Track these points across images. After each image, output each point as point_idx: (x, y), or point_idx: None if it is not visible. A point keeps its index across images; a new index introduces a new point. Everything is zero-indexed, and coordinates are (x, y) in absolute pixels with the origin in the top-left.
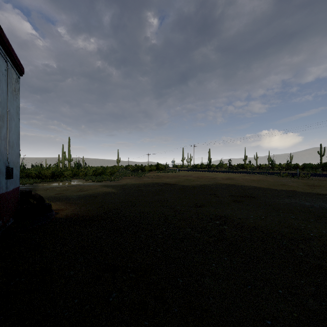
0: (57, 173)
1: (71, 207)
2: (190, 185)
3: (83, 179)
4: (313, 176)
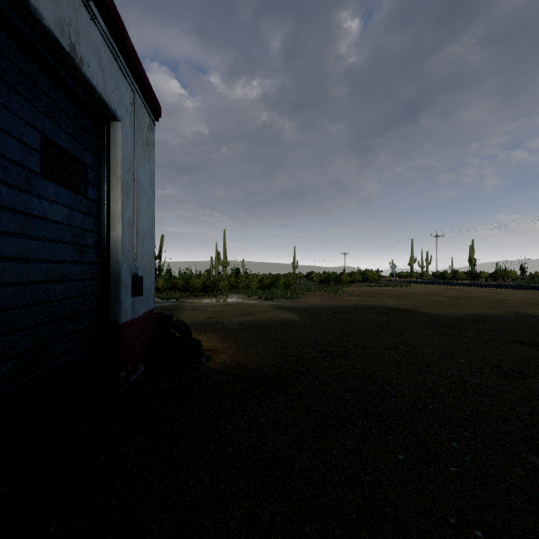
0: (210, 285)
1: (231, 347)
2: (449, 314)
3: (243, 294)
4: None
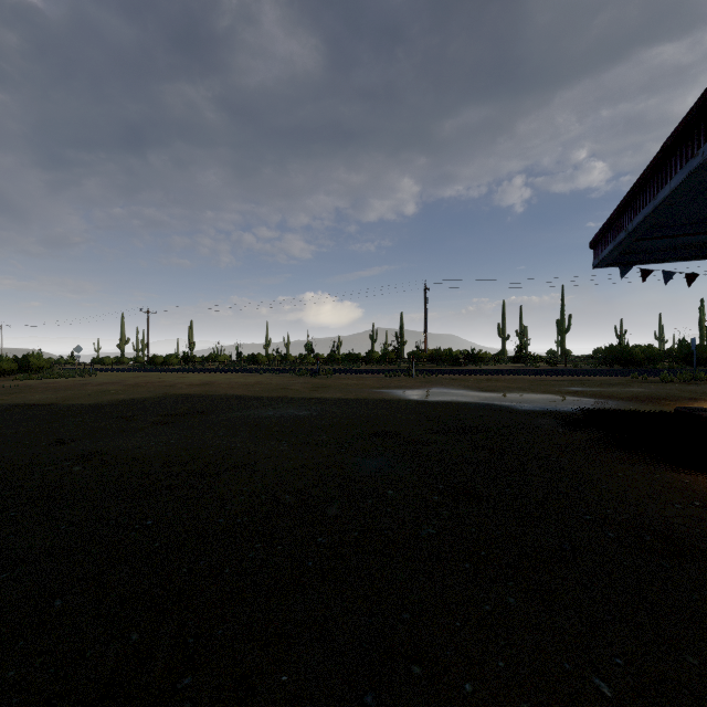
0: None
1: None
2: (93, 403)
3: None
4: (339, 373)
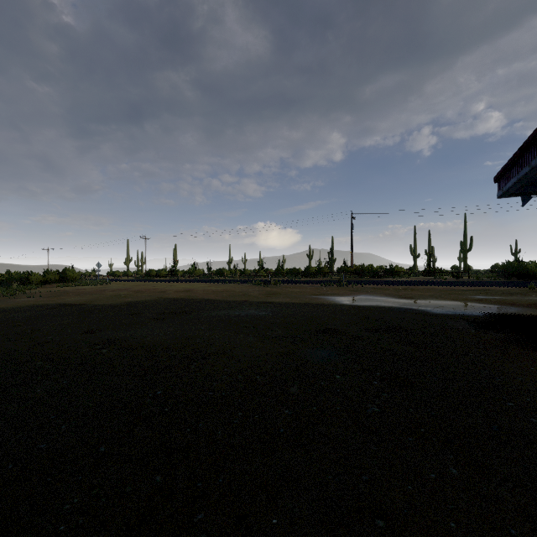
0: None
1: None
2: (110, 303)
3: None
4: (285, 283)
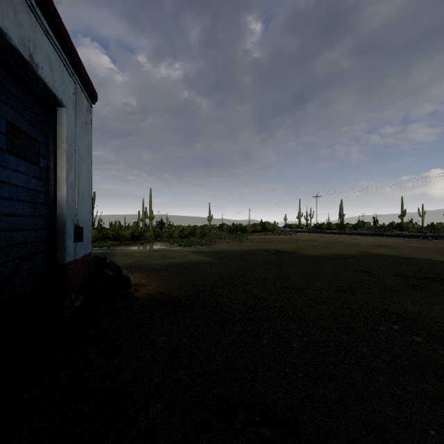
0: (138, 235)
1: (155, 282)
2: (319, 254)
3: (167, 242)
4: None
